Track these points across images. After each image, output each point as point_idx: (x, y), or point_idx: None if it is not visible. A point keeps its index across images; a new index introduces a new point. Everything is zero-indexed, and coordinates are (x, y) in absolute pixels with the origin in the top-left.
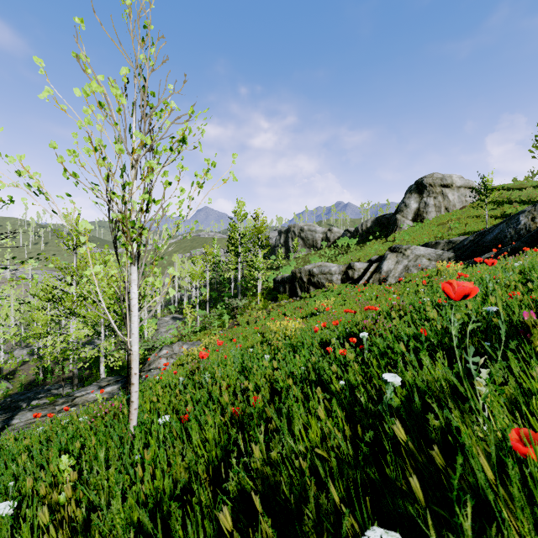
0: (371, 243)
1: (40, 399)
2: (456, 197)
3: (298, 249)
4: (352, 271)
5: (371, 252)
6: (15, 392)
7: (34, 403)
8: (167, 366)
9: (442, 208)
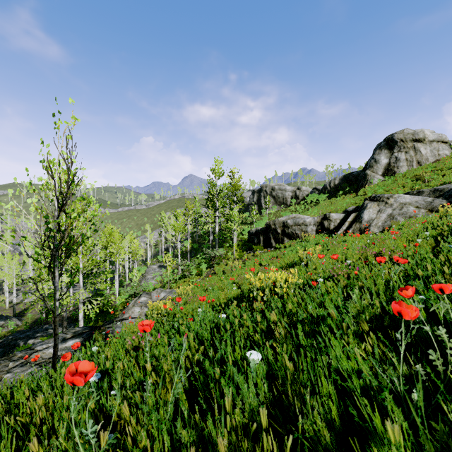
0: (340, 198)
1: (36, 338)
2: (429, 151)
3: (270, 206)
4: (328, 221)
5: (342, 206)
6: (22, 328)
7: (30, 341)
8: (140, 315)
9: (414, 162)
